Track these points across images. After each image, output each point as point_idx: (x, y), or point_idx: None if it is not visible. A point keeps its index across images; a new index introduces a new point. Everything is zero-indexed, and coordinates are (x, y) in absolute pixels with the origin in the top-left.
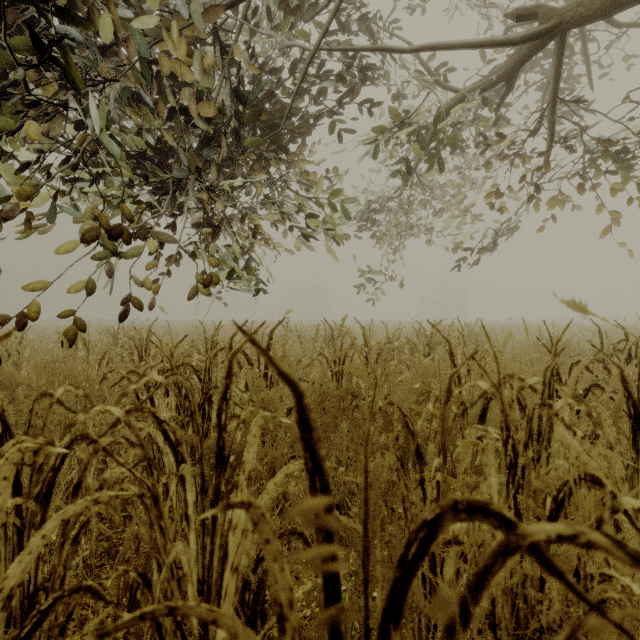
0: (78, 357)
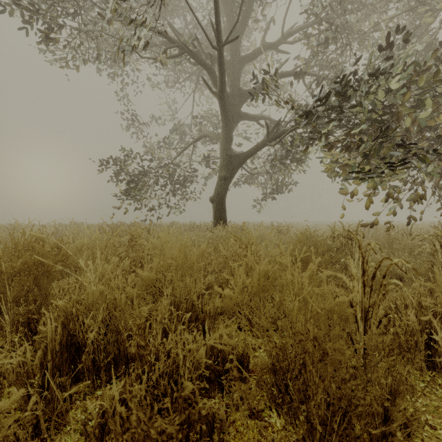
0: (396, 233)
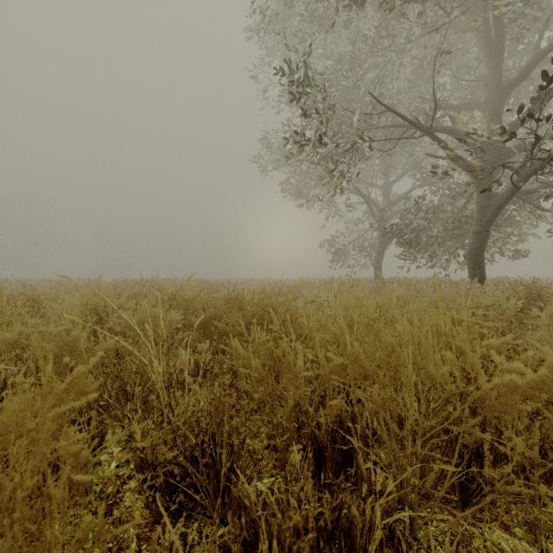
0: None
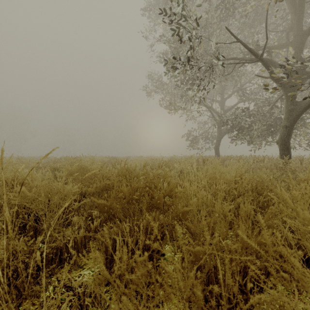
0: None
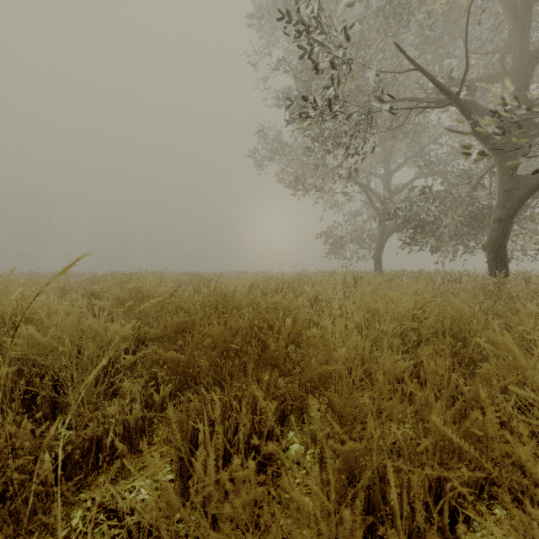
0: None
